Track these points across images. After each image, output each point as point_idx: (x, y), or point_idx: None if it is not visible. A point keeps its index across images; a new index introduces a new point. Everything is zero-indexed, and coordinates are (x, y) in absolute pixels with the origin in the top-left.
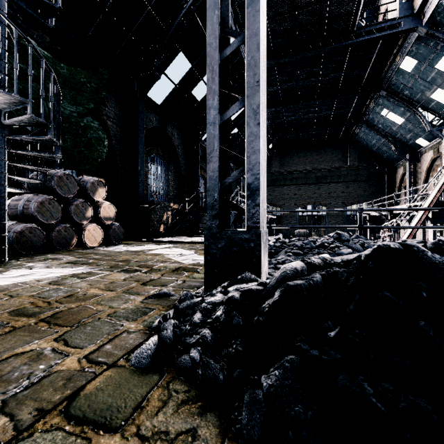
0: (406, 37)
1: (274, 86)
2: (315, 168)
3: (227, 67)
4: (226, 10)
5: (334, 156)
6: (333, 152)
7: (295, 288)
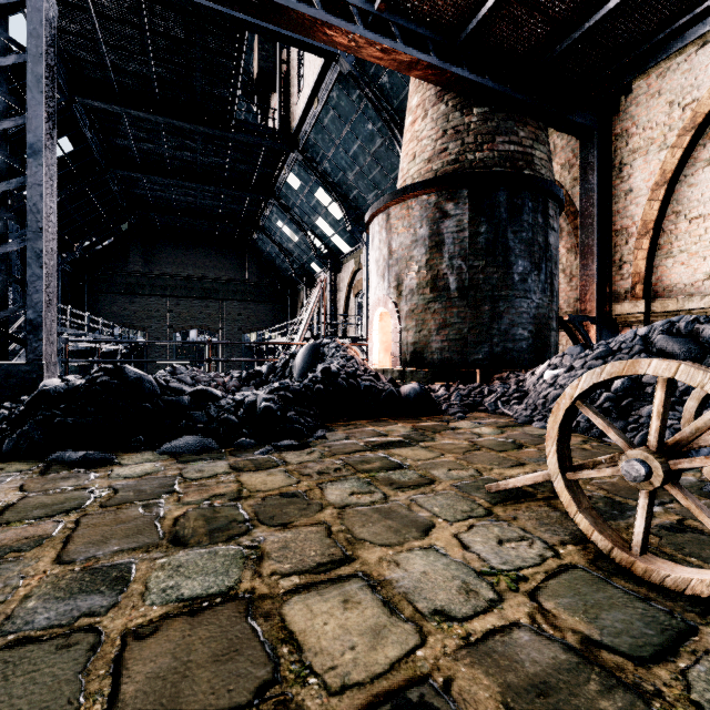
0: (290, 153)
1: (124, 139)
2: (202, 275)
3: (6, 192)
4: (4, 130)
5: (228, 263)
6: (227, 257)
7: (45, 390)
